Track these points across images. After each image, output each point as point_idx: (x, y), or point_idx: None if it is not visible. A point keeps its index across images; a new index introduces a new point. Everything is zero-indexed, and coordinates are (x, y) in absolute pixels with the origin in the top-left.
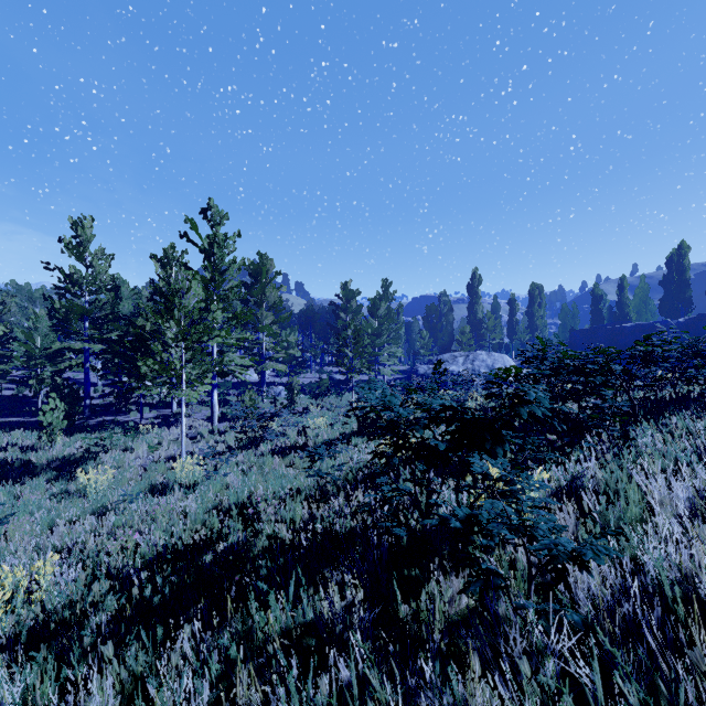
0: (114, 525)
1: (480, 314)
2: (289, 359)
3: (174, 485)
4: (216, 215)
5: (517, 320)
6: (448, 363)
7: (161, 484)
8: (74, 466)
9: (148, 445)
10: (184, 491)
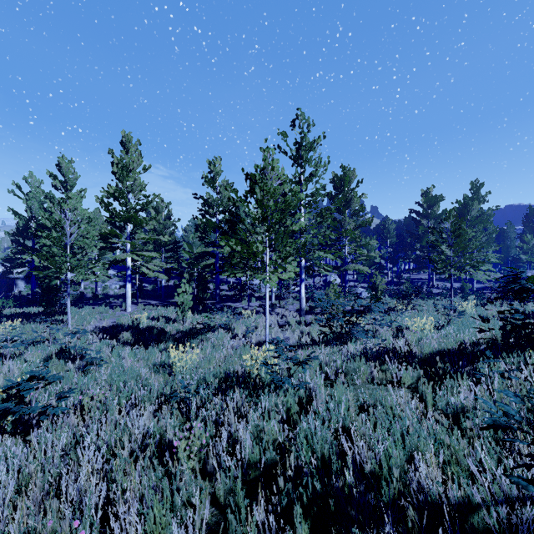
0: (153, 434)
1: None
2: (369, 263)
3: (235, 388)
4: (303, 123)
5: None
6: None
7: (228, 379)
8: (185, 339)
9: (247, 327)
10: (247, 398)
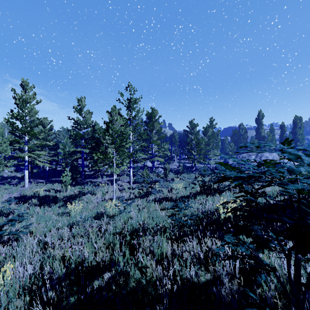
0: (73, 234)
1: (263, 134)
2: (165, 156)
3: (104, 215)
4: (131, 89)
5: (286, 136)
6: (245, 158)
7: (99, 213)
8: (71, 200)
9: (102, 192)
10: (109, 219)
